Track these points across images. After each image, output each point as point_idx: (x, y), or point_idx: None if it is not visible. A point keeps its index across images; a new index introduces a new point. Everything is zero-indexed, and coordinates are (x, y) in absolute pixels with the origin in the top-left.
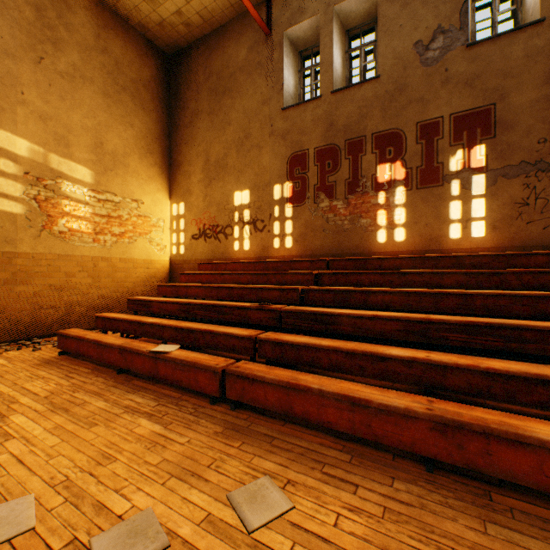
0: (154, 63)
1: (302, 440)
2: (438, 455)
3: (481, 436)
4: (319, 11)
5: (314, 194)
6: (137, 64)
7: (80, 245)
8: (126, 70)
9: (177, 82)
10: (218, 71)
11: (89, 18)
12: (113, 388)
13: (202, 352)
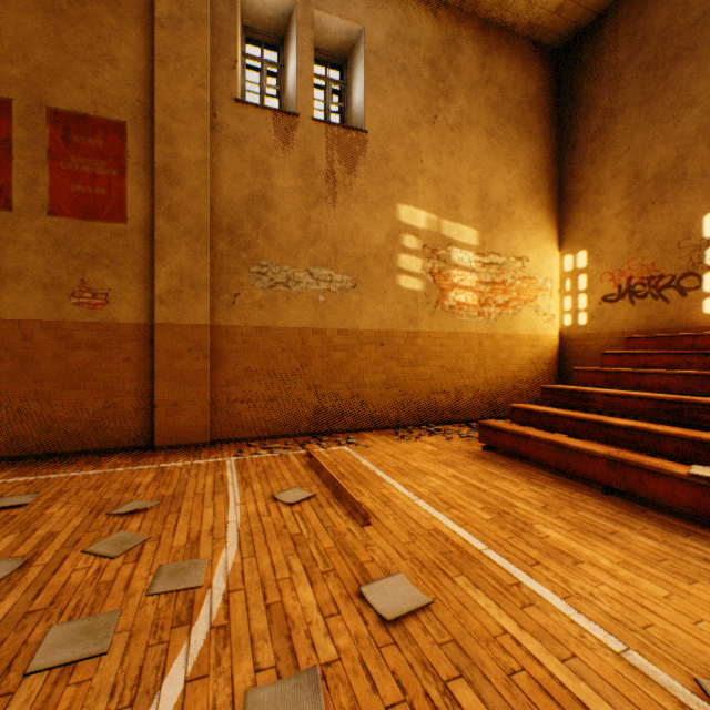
0: (539, 69)
1: None
2: None
3: None
4: None
5: None
6: (521, 80)
7: (466, 320)
8: (509, 94)
9: (572, 82)
10: (661, 29)
11: (474, 49)
12: (631, 518)
13: None
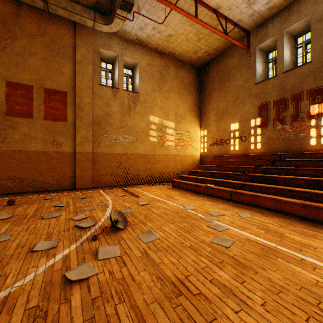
0: (194, 73)
1: (257, 210)
2: (303, 215)
3: (317, 209)
4: (275, 34)
5: (273, 123)
6: (188, 76)
7: (171, 151)
8: (184, 81)
9: (203, 78)
10: (222, 70)
11: (173, 67)
12: (195, 195)
13: None
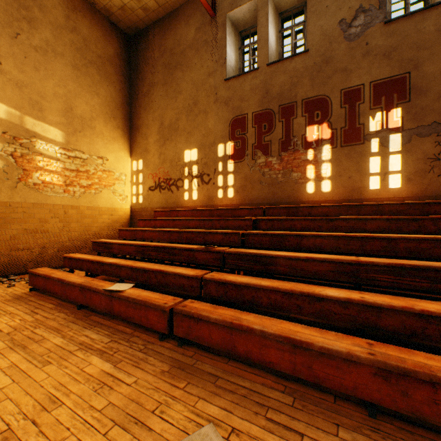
0: (117, 42)
1: (244, 380)
2: (382, 400)
3: (428, 385)
4: None
5: (253, 152)
6: (103, 42)
7: (52, 195)
8: (93, 47)
9: (136, 59)
10: (171, 49)
11: (60, 1)
12: (72, 324)
13: (155, 288)
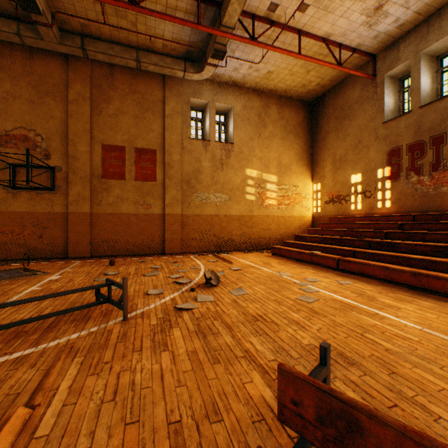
0: (303, 110)
1: (365, 279)
2: (412, 284)
3: (426, 277)
4: (409, 57)
5: (406, 173)
6: (295, 116)
7: (272, 211)
8: (290, 122)
9: (316, 116)
10: (341, 106)
11: (275, 107)
12: (297, 264)
13: None
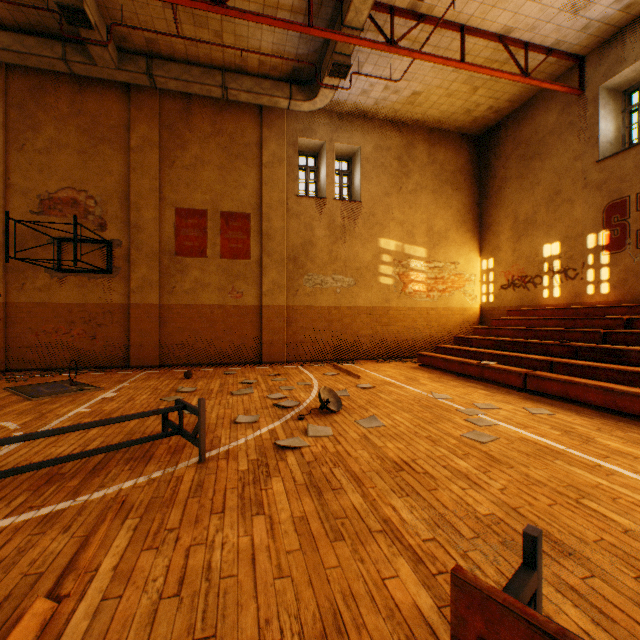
0: (466, 149)
1: (570, 407)
2: None
3: None
4: None
5: (636, 240)
6: (454, 158)
7: (419, 300)
8: (446, 168)
9: (486, 157)
10: (526, 139)
11: (424, 146)
12: (458, 380)
13: None
